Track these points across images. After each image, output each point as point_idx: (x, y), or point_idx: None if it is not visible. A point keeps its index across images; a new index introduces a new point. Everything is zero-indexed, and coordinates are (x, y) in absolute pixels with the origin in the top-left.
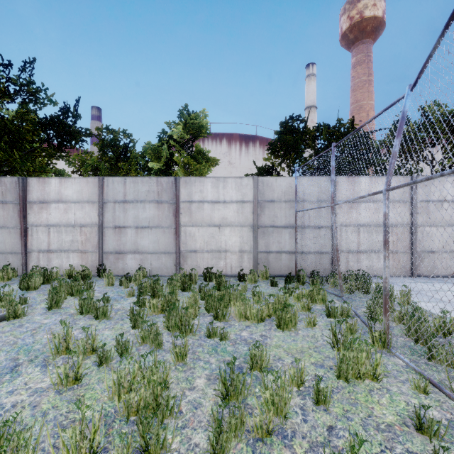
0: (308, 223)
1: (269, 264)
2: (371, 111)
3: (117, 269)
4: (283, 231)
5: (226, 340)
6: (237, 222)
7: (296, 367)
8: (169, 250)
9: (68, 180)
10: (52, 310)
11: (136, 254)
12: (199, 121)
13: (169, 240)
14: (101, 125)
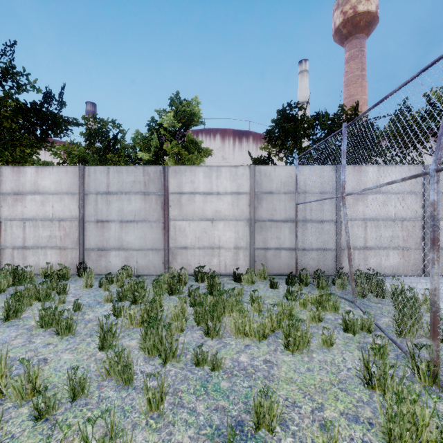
0: (310, 216)
1: (267, 262)
2: (364, 105)
3: (99, 268)
4: (282, 226)
5: (220, 369)
6: (232, 215)
7: (319, 420)
8: (156, 246)
9: (45, 169)
10: (9, 321)
11: (120, 251)
12: (191, 109)
13: (156, 236)
14: (88, 114)
